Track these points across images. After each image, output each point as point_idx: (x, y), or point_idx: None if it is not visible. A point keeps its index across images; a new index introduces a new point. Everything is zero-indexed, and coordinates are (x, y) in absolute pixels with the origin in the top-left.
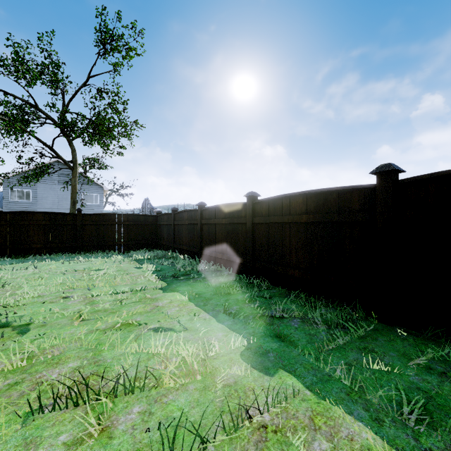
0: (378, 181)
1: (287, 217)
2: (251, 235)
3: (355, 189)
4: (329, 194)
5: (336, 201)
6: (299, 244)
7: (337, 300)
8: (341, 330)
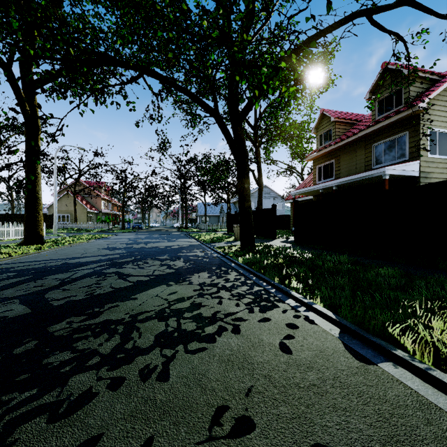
0: None
1: None
2: None
3: None
4: None
5: None
6: None
7: None
8: None
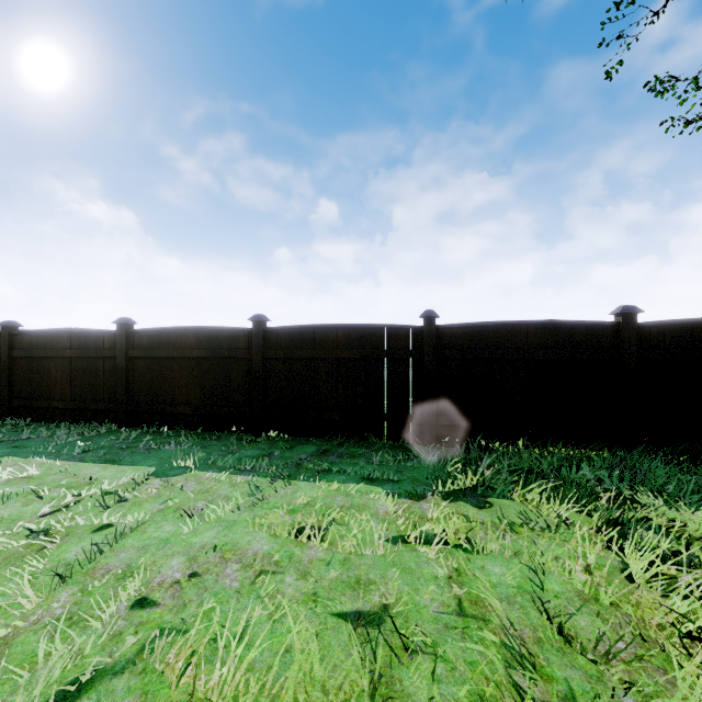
0: (118, 329)
1: (52, 351)
2: (8, 370)
3: (107, 332)
4: (89, 334)
5: (94, 340)
6: (64, 377)
7: (95, 421)
8: (80, 436)
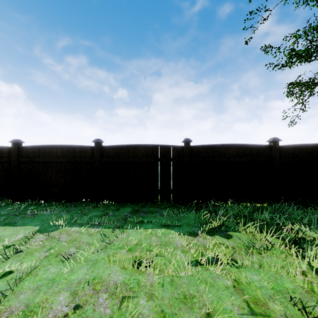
0: (12, 146)
1: None
2: None
3: (5, 147)
4: None
5: None
6: None
7: None
8: None
